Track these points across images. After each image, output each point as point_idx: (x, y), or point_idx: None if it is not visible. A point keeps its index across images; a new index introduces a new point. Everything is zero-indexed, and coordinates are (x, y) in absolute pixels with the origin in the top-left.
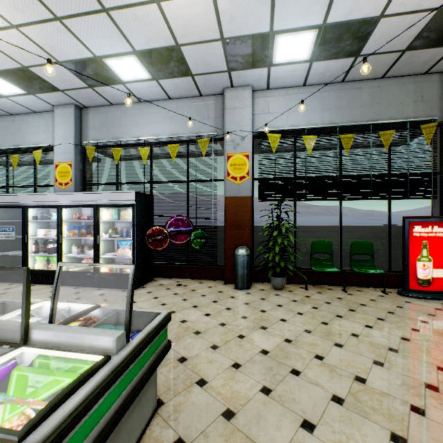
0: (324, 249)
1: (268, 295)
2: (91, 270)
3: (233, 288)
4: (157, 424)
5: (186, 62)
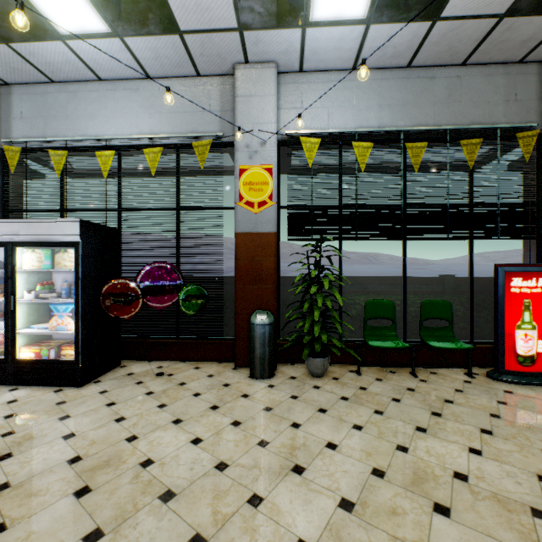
0: (383, 312)
1: (302, 388)
2: None
3: (248, 376)
4: None
5: (167, 3)
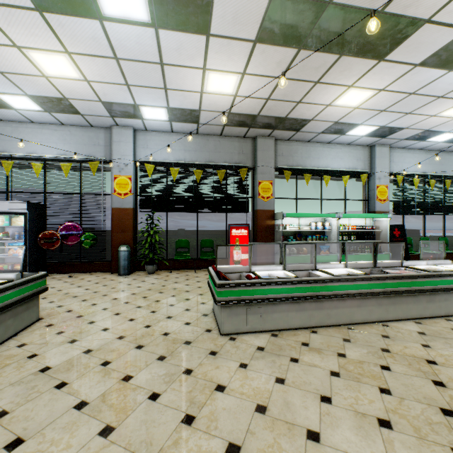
0: (184, 245)
1: (140, 277)
2: None
3: (117, 275)
4: (39, 323)
5: (75, 107)
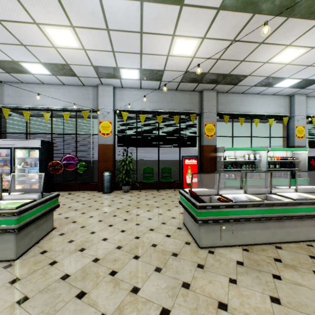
0: (149, 171)
1: (119, 195)
2: (7, 188)
3: (102, 193)
4: (54, 232)
5: (73, 71)
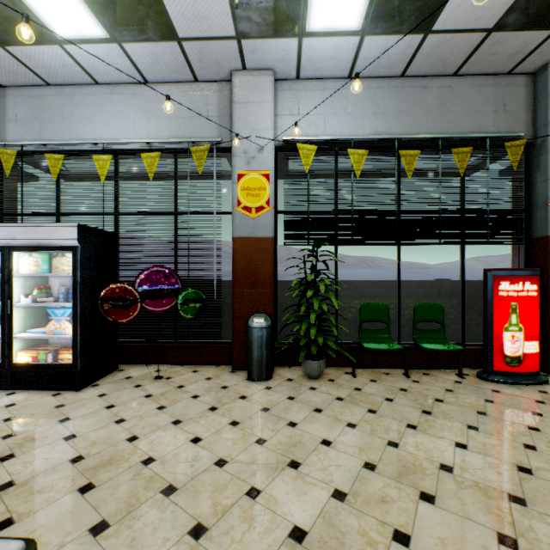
0: (378, 315)
1: (299, 389)
2: None
3: (245, 379)
4: None
5: (166, 11)
